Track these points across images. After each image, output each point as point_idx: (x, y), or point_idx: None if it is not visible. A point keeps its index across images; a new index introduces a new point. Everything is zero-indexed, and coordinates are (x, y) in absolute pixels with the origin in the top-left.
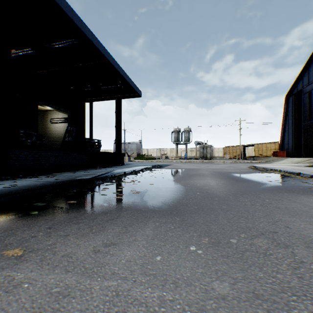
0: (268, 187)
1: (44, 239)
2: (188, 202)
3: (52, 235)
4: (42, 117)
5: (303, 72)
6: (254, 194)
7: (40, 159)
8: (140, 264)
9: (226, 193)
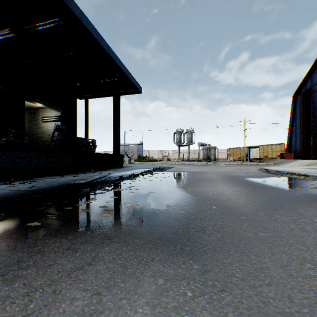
0: (300, 196)
1: None
2: (205, 225)
3: None
4: (33, 115)
5: (312, 69)
6: (290, 208)
7: (18, 161)
8: None
9: (252, 208)
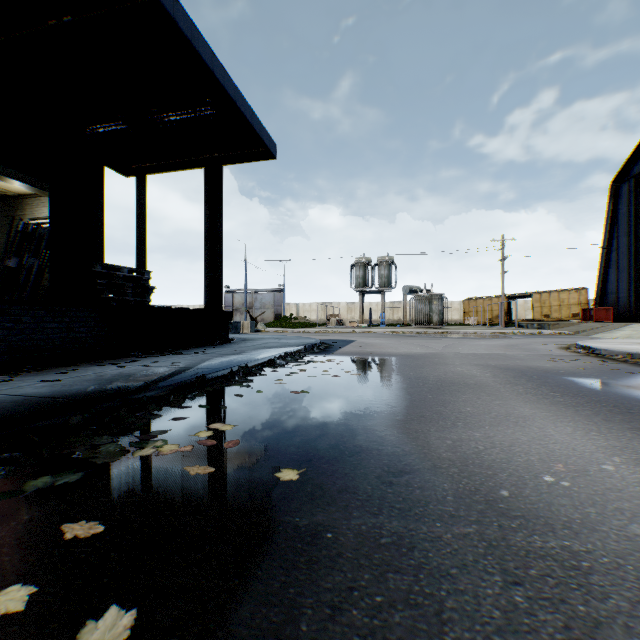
0: None
1: None
2: None
3: None
4: (10, 214)
5: None
6: None
7: None
8: None
9: None
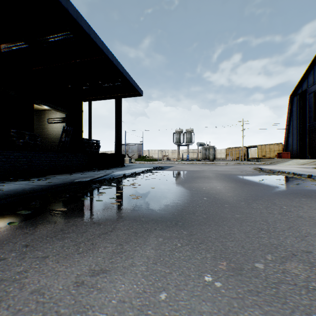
0: (281, 191)
1: (15, 263)
2: (195, 210)
3: (27, 257)
4: (39, 116)
5: (308, 71)
6: (268, 199)
7: (33, 160)
8: (137, 308)
9: (237, 199)
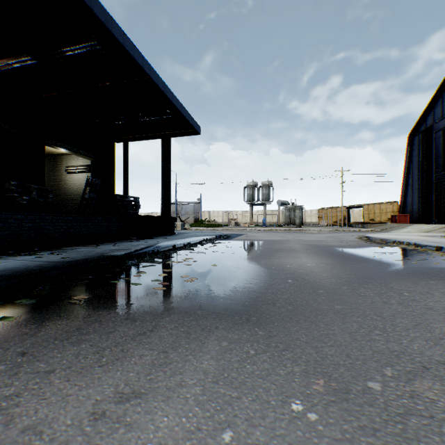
0: (399, 269)
1: (3, 381)
2: (276, 298)
3: (22, 371)
4: (53, 164)
5: (435, 100)
6: (381, 282)
7: (43, 225)
8: None
9: (336, 281)
